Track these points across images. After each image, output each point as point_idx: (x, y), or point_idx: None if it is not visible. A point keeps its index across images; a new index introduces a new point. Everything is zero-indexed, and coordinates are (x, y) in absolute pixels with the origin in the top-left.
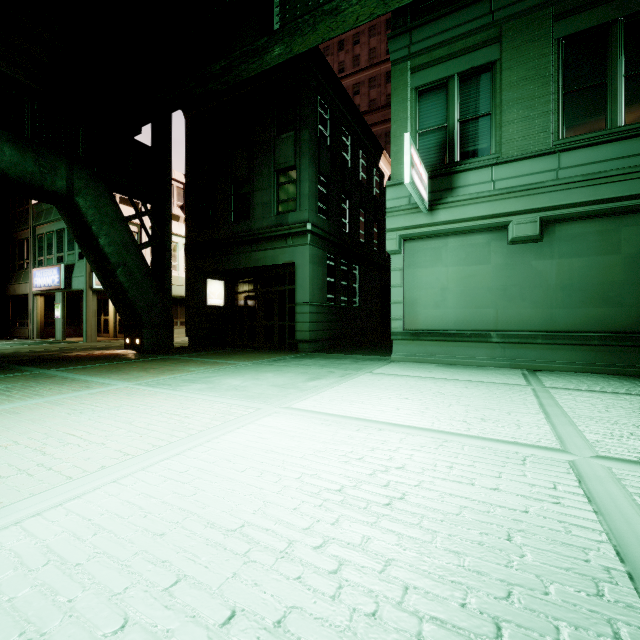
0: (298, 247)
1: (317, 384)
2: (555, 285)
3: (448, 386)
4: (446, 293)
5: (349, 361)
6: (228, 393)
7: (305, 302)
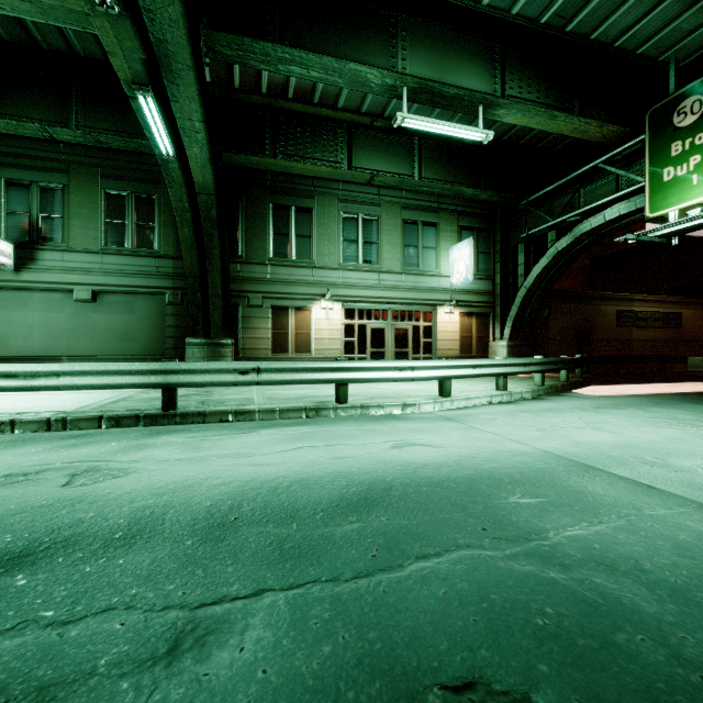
0: None
1: None
2: (104, 329)
3: None
4: (33, 330)
5: None
6: None
7: None
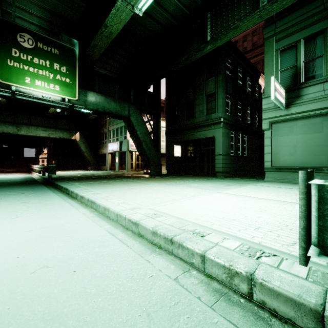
0: (216, 129)
1: (229, 187)
2: None
3: (293, 190)
4: (296, 148)
5: (242, 181)
6: (195, 188)
7: (220, 154)
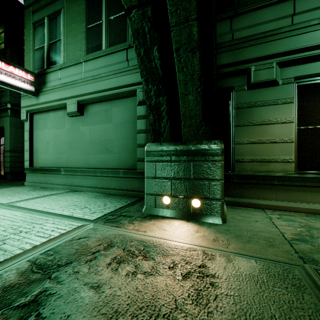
0: (5, 117)
1: None
2: (88, 141)
3: None
4: (49, 145)
5: None
6: None
7: (8, 150)
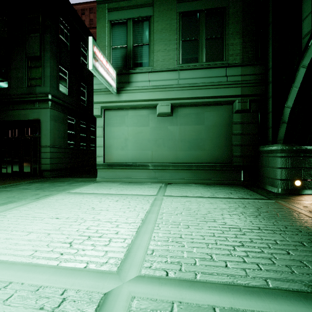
0: (42, 109)
1: None
2: (178, 139)
3: (106, 201)
4: (127, 141)
5: (67, 183)
6: None
7: (47, 145)
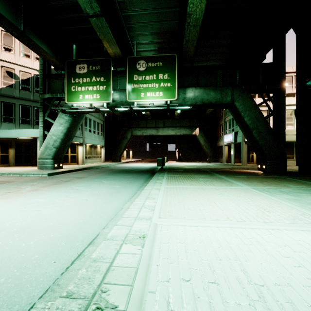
0: None
1: None
2: None
3: None
4: None
5: None
6: (308, 206)
7: None
